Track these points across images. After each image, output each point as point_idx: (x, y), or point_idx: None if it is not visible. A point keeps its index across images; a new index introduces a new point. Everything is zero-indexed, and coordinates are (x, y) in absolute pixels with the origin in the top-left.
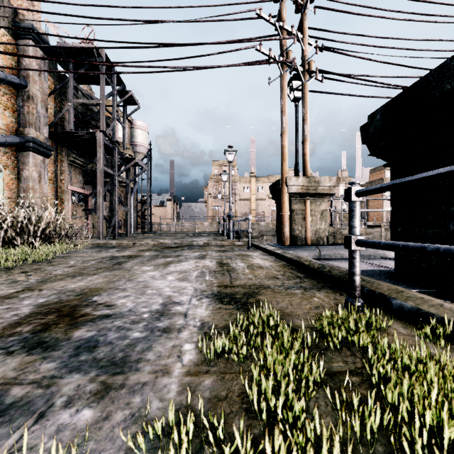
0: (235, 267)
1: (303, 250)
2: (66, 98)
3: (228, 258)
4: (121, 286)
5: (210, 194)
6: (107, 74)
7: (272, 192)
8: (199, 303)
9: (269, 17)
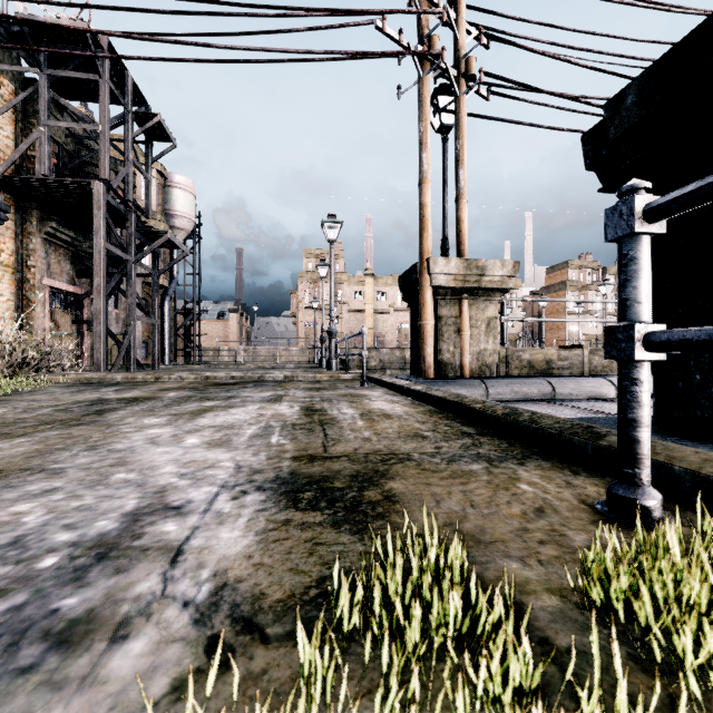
0: (337, 417)
1: (458, 385)
2: (38, 121)
3: (324, 400)
4: (59, 462)
5: (300, 302)
6: (114, 82)
7: (404, 288)
8: (234, 507)
9: None
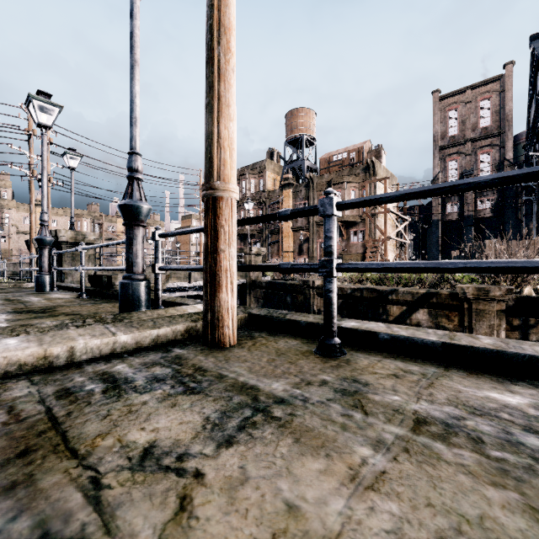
0: None
1: None
2: None
3: None
4: None
5: None
6: None
7: (27, 245)
8: None
9: (20, 148)
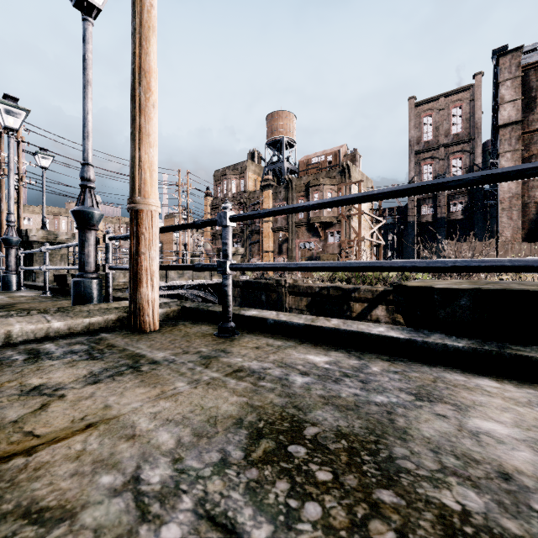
0: None
1: None
2: None
3: None
4: None
5: None
6: None
7: None
8: None
9: None
